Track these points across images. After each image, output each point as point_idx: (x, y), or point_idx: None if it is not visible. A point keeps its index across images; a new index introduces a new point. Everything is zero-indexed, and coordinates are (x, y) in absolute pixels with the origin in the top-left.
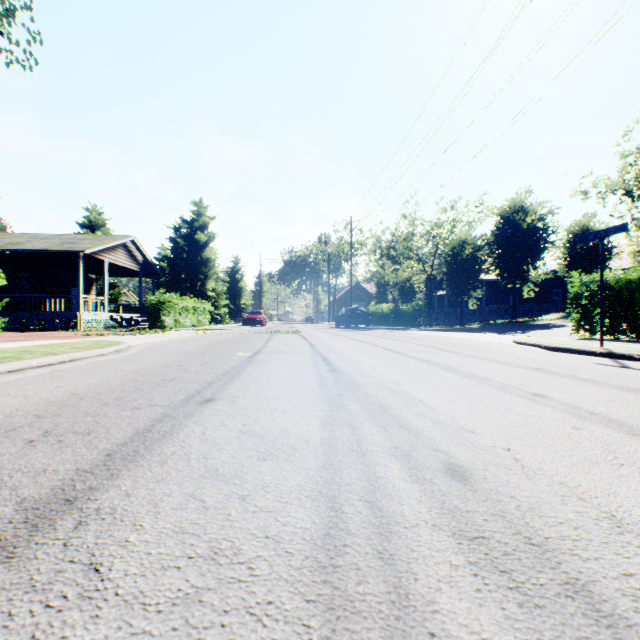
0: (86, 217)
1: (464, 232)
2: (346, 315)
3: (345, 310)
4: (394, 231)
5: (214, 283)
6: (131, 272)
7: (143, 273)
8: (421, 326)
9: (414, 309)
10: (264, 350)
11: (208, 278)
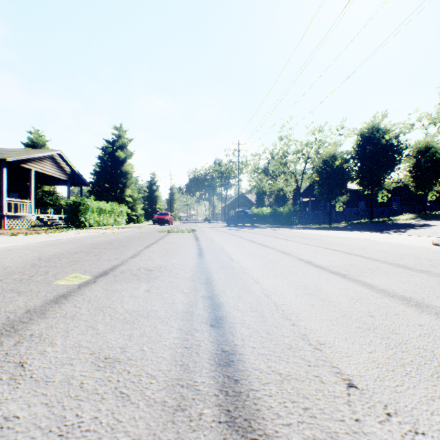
0: (29, 138)
1: (333, 147)
2: (235, 216)
3: (234, 212)
4: (272, 151)
5: (131, 191)
6: (61, 181)
7: (71, 182)
8: (296, 225)
9: (290, 211)
10: (123, 266)
11: (126, 187)
